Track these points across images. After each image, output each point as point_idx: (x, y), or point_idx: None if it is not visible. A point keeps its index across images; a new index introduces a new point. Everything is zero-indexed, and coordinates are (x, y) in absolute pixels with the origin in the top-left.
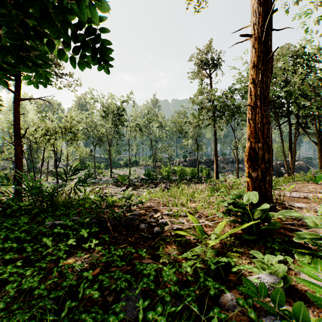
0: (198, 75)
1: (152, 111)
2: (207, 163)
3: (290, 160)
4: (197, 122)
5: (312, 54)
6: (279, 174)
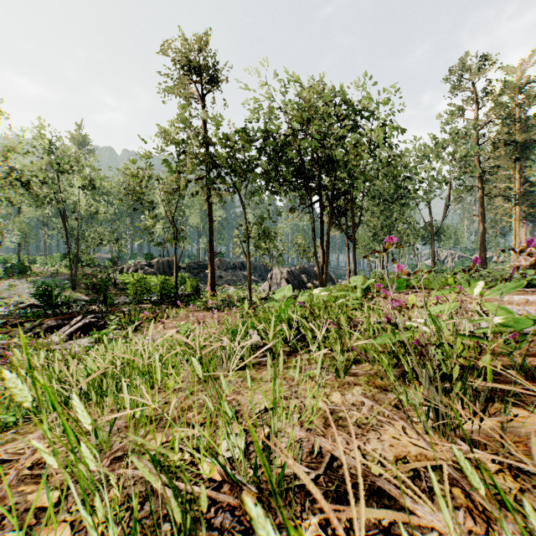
0: (177, 89)
1: (66, 147)
2: (192, 270)
3: (322, 261)
4: (176, 182)
5: (350, 104)
6: (301, 284)
